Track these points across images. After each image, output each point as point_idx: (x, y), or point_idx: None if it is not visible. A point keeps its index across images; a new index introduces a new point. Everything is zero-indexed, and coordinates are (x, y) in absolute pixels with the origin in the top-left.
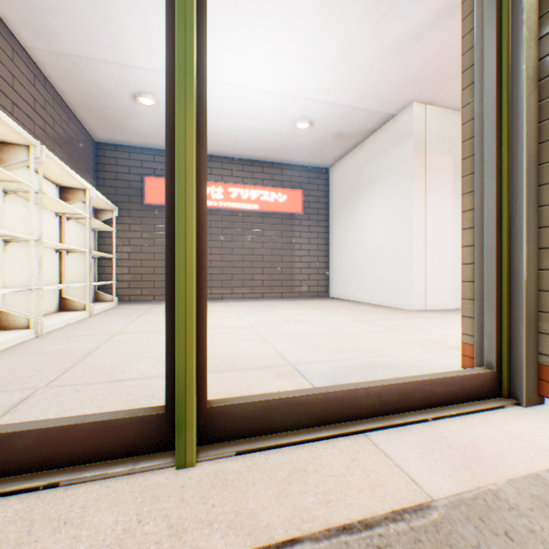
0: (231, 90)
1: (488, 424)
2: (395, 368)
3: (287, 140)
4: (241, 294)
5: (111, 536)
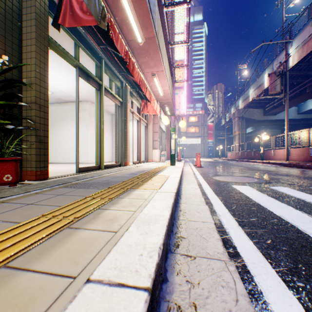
0: None
1: (122, 167)
2: None
3: None
4: None
5: None
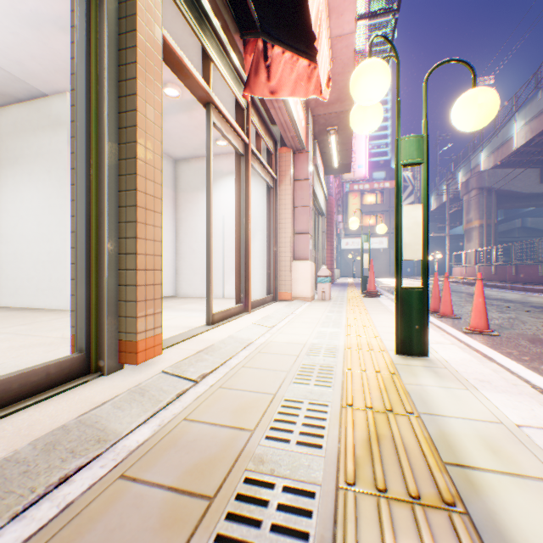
0: None
1: (64, 400)
2: None
3: None
4: None
5: None
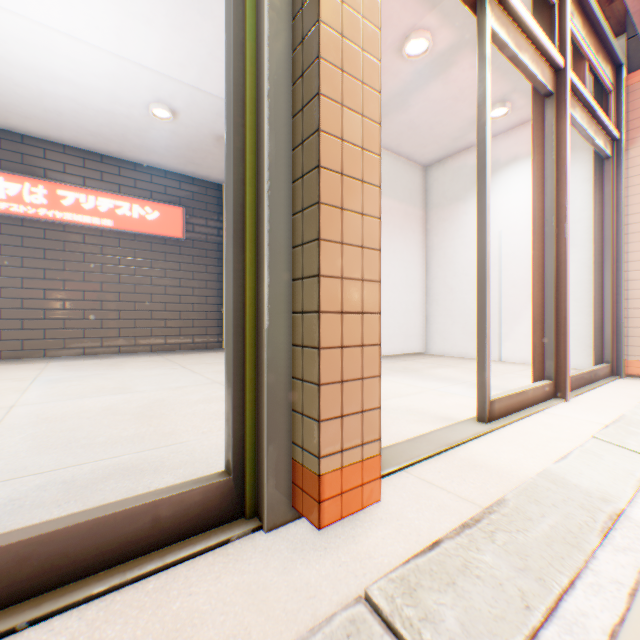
0: (10, 20)
1: (153, 602)
2: (152, 472)
3: (148, 131)
4: (82, 349)
5: None
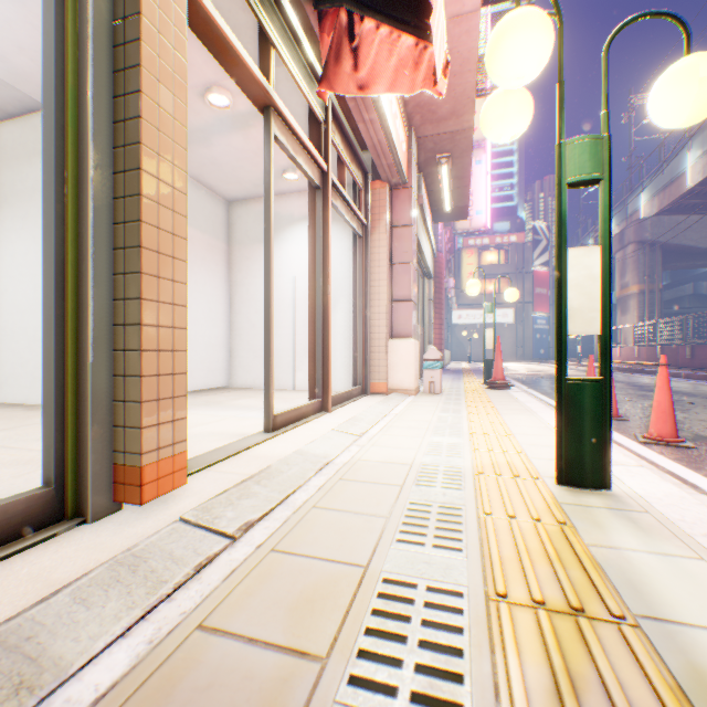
0: None
1: (1, 576)
2: None
3: None
4: None
5: None
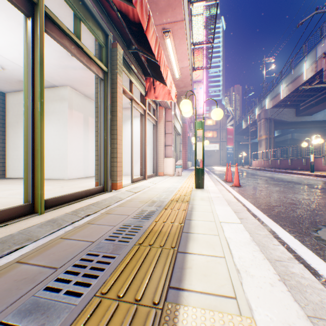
0: None
1: (104, 195)
2: None
3: None
4: None
5: (43, 220)
